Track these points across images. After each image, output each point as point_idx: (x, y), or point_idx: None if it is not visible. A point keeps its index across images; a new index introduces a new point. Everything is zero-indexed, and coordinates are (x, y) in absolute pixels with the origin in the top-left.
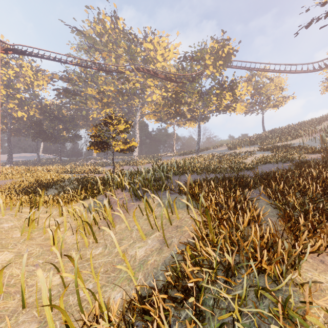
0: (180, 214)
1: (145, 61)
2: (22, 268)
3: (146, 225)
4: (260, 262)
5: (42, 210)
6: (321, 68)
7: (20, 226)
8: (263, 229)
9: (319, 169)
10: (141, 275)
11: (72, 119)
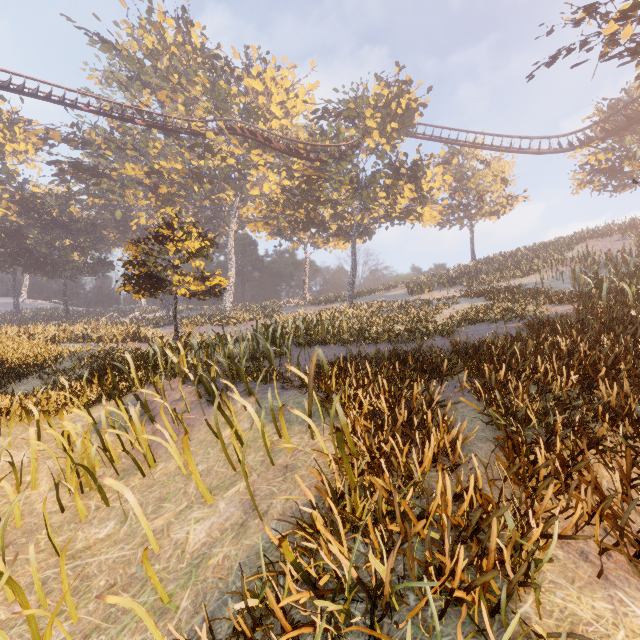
0: (297, 437)
1: (248, 115)
2: None
3: (222, 463)
4: (451, 574)
5: None
6: (572, 147)
7: None
8: (462, 479)
9: (571, 337)
10: (188, 600)
11: (93, 226)
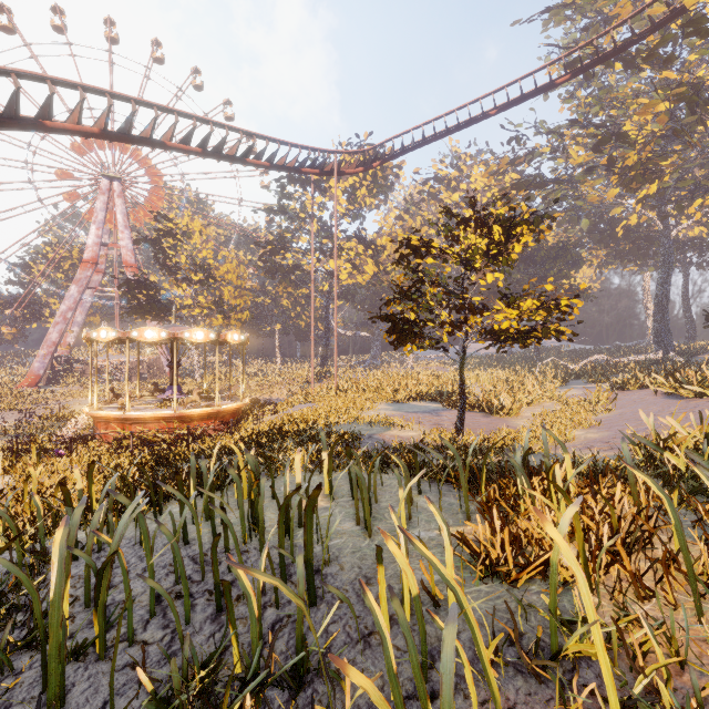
0: None
1: None
2: None
3: None
4: None
5: None
6: None
7: None
8: None
9: None
10: None
11: (562, 249)
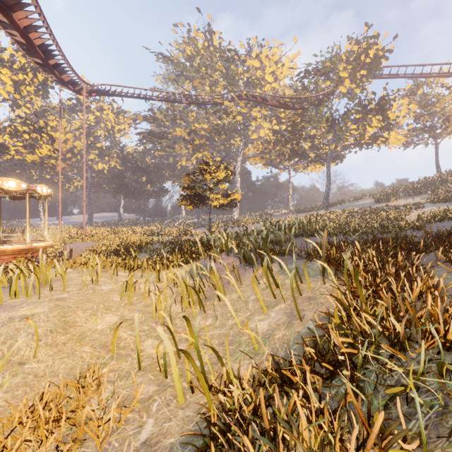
0: (312, 283)
1: (249, 85)
2: (136, 327)
3: (266, 295)
4: (444, 336)
5: (137, 274)
6: None
7: (118, 290)
8: (445, 302)
9: None
10: (268, 350)
11: (157, 168)
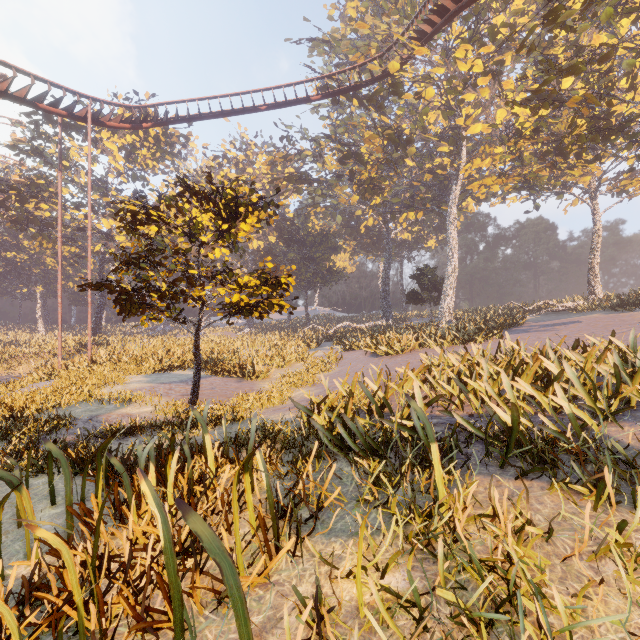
0: None
1: None
2: None
3: None
4: None
5: None
6: None
7: None
8: None
9: None
10: None
11: (325, 237)
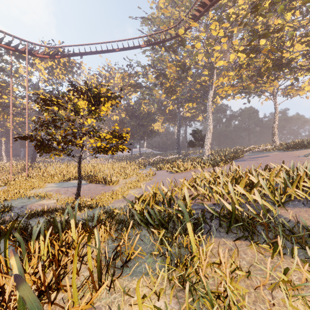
0: None
1: None
2: None
3: None
4: None
5: None
6: None
7: None
8: None
9: None
10: None
11: (149, 114)
